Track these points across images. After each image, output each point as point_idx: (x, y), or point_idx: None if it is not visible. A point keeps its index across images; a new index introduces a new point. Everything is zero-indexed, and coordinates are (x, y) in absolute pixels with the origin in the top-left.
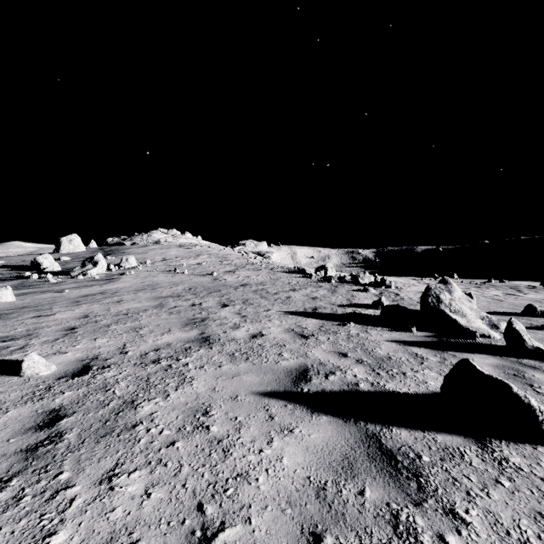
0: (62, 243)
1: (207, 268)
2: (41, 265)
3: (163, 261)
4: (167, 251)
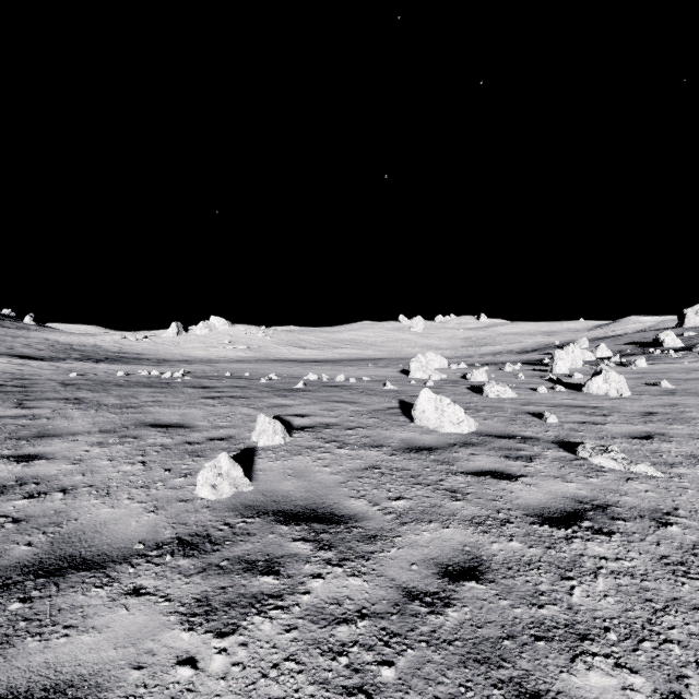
0: (685, 316)
1: None
2: (662, 342)
3: None
4: None
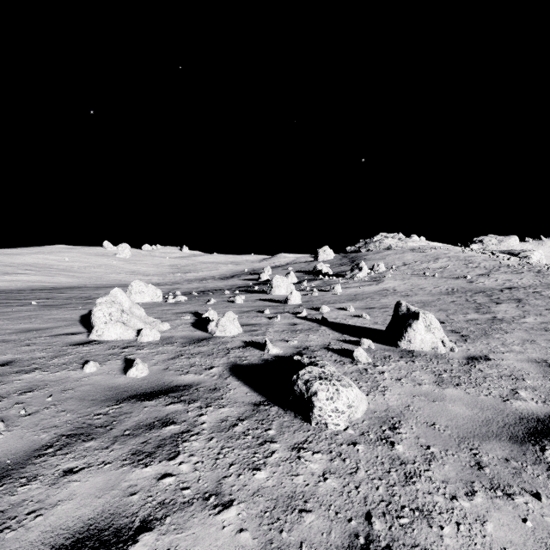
0: (319, 253)
1: (454, 271)
2: (321, 270)
3: (405, 265)
4: (403, 256)
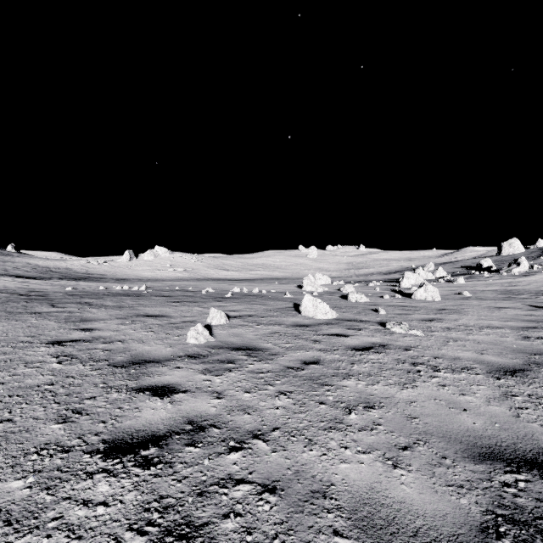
0: (502, 247)
1: None
2: (482, 266)
3: None
4: None
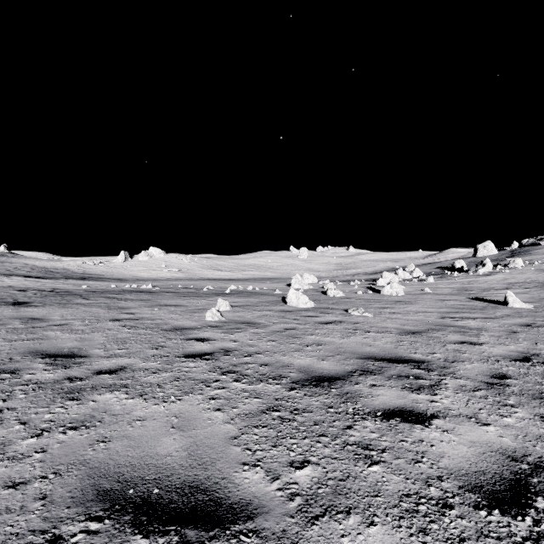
0: (478, 249)
1: None
2: (455, 267)
3: None
4: None
